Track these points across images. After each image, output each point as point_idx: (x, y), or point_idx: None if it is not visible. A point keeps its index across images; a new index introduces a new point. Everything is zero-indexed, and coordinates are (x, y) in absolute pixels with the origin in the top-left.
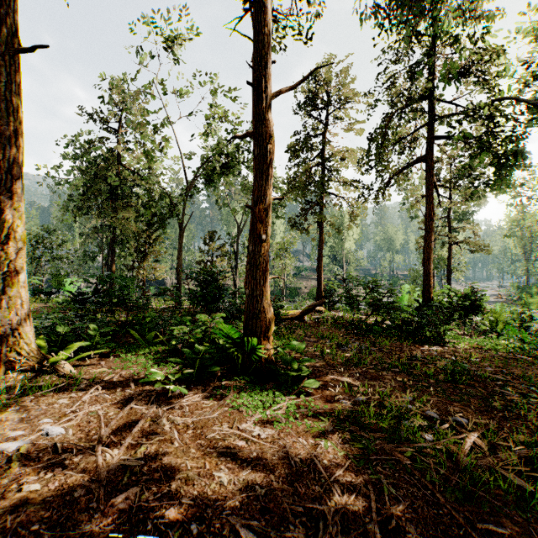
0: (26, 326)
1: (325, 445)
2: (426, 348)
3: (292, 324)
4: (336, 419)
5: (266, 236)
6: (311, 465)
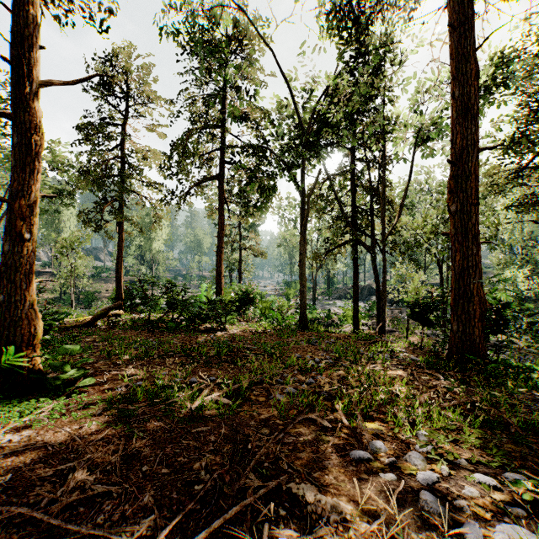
0: None
1: (89, 425)
2: (210, 335)
3: (80, 332)
4: (108, 404)
5: (30, 235)
6: (71, 443)
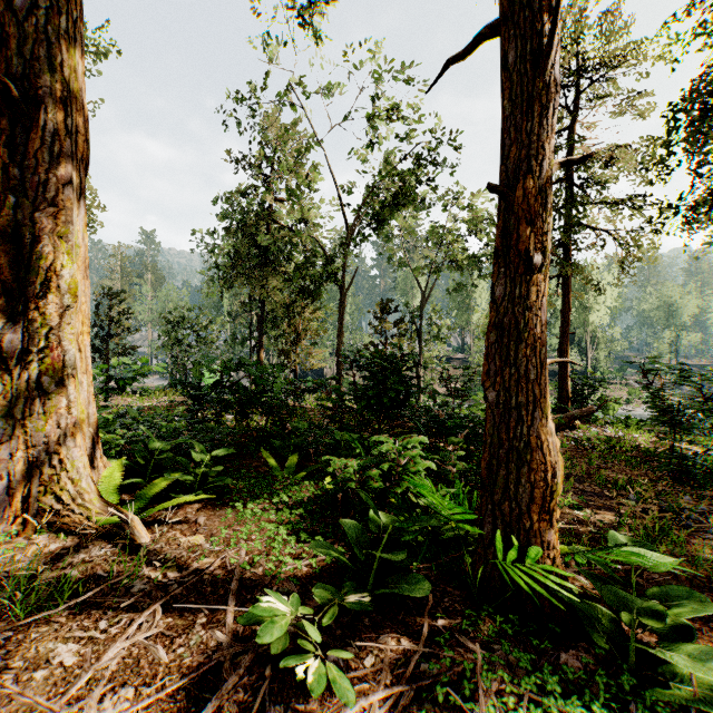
0: (73, 447)
1: None
2: None
3: None
4: None
5: (542, 257)
6: None
